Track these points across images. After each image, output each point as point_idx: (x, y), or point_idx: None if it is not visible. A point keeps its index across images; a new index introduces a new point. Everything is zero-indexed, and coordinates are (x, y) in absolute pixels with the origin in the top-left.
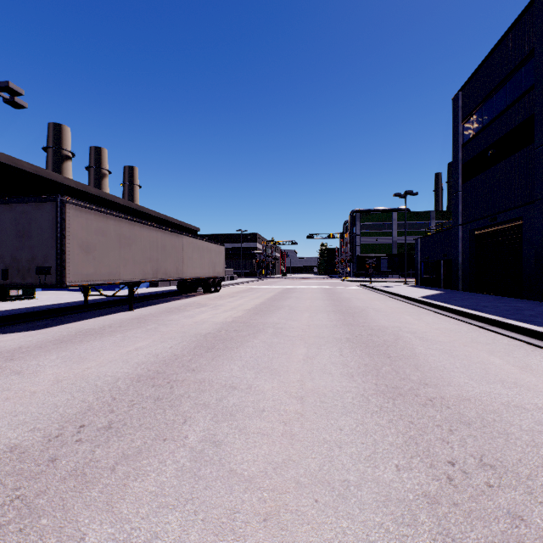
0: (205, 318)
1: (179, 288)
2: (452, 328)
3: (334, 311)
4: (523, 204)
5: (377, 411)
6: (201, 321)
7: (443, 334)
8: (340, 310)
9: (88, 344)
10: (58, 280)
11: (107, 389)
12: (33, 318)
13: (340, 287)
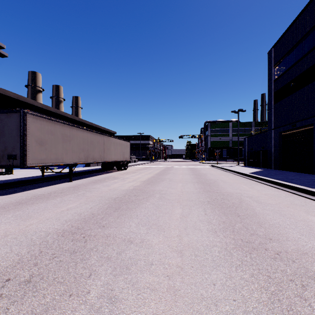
0: (116, 187)
1: (102, 167)
2: (275, 194)
3: (197, 182)
4: (314, 115)
5: (240, 264)
6: (113, 188)
7: (270, 198)
8: (201, 181)
9: (37, 205)
10: (21, 163)
11: (38, 243)
12: (7, 187)
13: (199, 166)
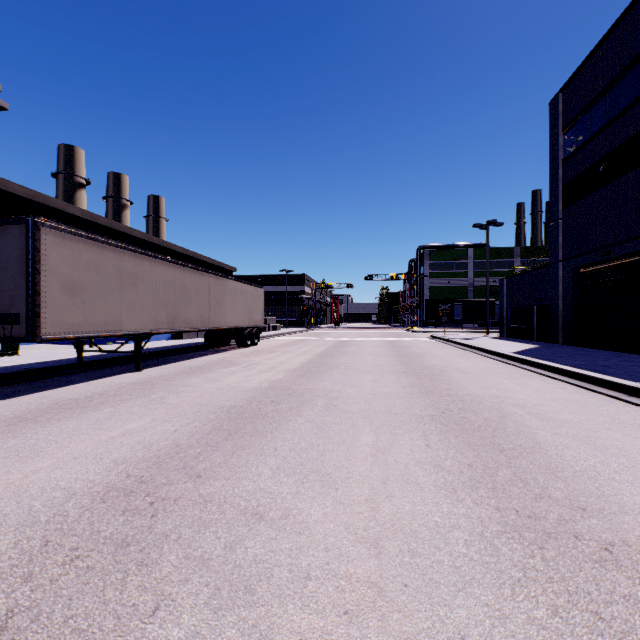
0: (233, 382)
1: (207, 340)
2: (574, 399)
3: (405, 372)
4: None
5: (521, 579)
6: (227, 386)
7: (566, 409)
8: (413, 370)
9: (57, 424)
10: (30, 331)
11: (43, 520)
12: (2, 383)
13: (407, 339)
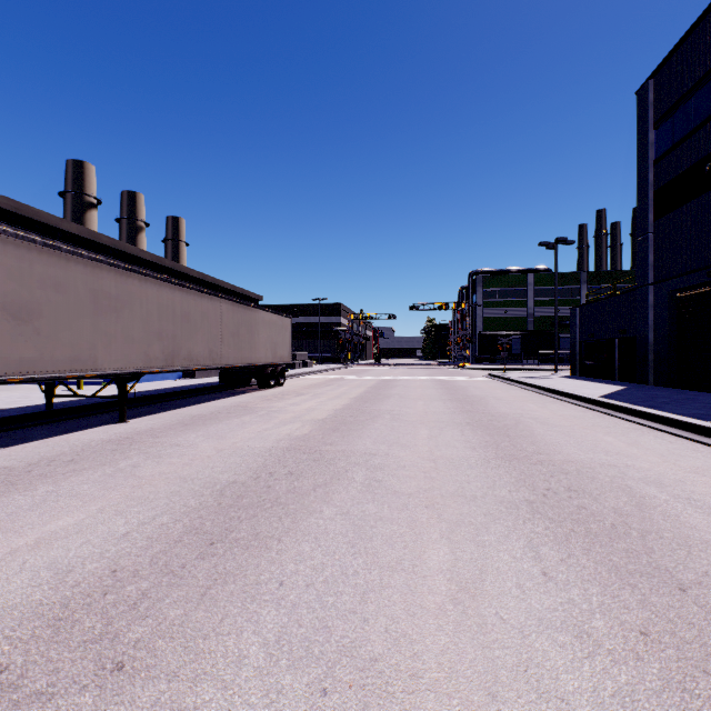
0: (242, 440)
1: (222, 380)
2: None
3: (470, 425)
4: None
5: None
6: (231, 447)
7: None
8: (479, 421)
9: None
10: None
11: None
12: None
13: (460, 378)
